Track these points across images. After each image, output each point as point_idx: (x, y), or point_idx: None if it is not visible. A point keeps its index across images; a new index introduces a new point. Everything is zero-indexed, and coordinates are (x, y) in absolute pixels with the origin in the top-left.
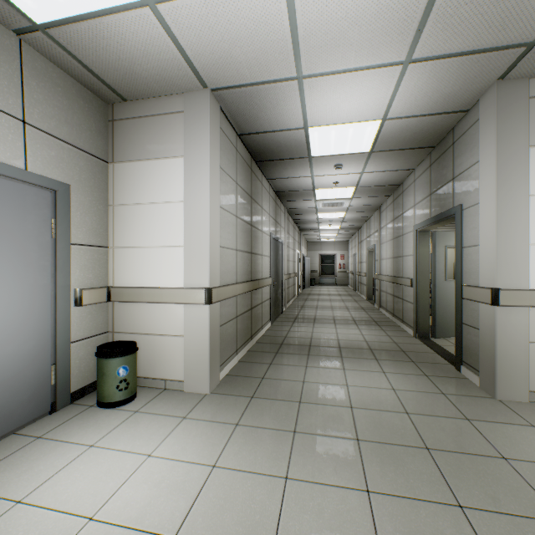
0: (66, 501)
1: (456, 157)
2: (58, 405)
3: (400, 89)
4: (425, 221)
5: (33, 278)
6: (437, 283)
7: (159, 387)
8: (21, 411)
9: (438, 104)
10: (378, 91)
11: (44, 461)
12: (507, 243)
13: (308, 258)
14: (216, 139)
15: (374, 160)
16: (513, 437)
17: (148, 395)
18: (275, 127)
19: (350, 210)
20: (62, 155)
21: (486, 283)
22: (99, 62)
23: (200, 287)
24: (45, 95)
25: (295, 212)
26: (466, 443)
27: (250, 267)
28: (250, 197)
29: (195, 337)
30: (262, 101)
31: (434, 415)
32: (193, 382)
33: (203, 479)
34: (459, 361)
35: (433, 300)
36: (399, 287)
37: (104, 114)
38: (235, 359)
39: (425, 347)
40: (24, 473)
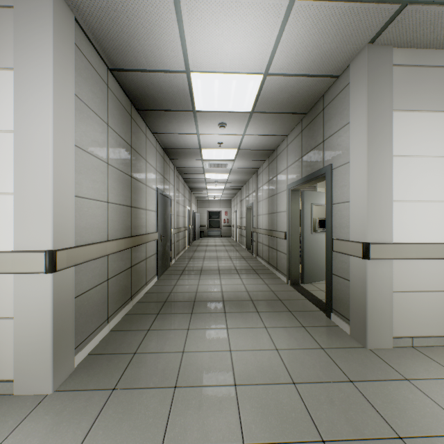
0: None
1: (327, 121)
2: None
3: (284, 36)
4: (298, 180)
5: None
6: (305, 236)
7: None
8: None
9: (315, 63)
10: (262, 34)
11: None
12: (376, 200)
13: (198, 214)
14: (67, 55)
15: (254, 121)
16: (397, 400)
17: None
18: (153, 65)
19: (233, 172)
20: None
21: (356, 238)
22: None
23: (38, 249)
24: None
25: (184, 171)
26: (359, 421)
27: (129, 221)
28: (129, 146)
29: (30, 318)
30: (131, 21)
31: (320, 380)
32: (27, 380)
33: None
34: (329, 309)
35: (302, 251)
36: (274, 240)
37: None
38: (104, 330)
39: (298, 293)
40: None
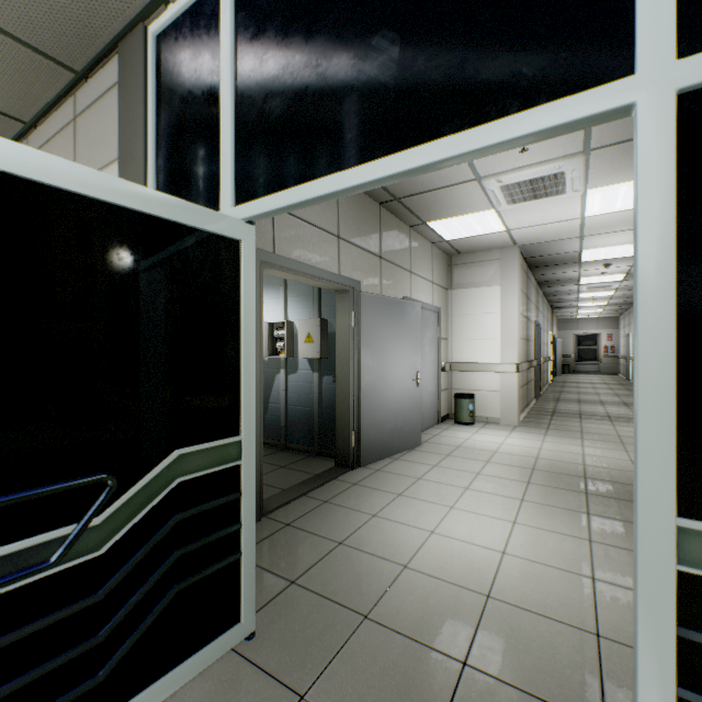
0: (486, 440)
1: None
2: (439, 421)
3: None
4: None
5: (434, 356)
6: None
7: (482, 421)
8: (432, 418)
9: None
10: None
11: (460, 434)
12: None
13: (560, 340)
14: (518, 272)
15: None
16: None
17: (480, 424)
18: (555, 253)
19: (620, 289)
20: (438, 293)
21: None
22: (461, 245)
23: (511, 362)
24: (435, 266)
25: (552, 294)
26: None
27: (526, 350)
28: (526, 297)
29: (507, 392)
30: (550, 246)
31: None
32: (506, 419)
33: (540, 442)
34: None
35: None
36: None
37: (447, 262)
38: (522, 415)
39: None
40: (457, 435)
